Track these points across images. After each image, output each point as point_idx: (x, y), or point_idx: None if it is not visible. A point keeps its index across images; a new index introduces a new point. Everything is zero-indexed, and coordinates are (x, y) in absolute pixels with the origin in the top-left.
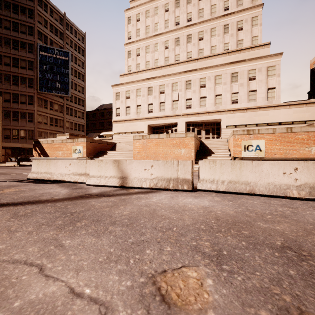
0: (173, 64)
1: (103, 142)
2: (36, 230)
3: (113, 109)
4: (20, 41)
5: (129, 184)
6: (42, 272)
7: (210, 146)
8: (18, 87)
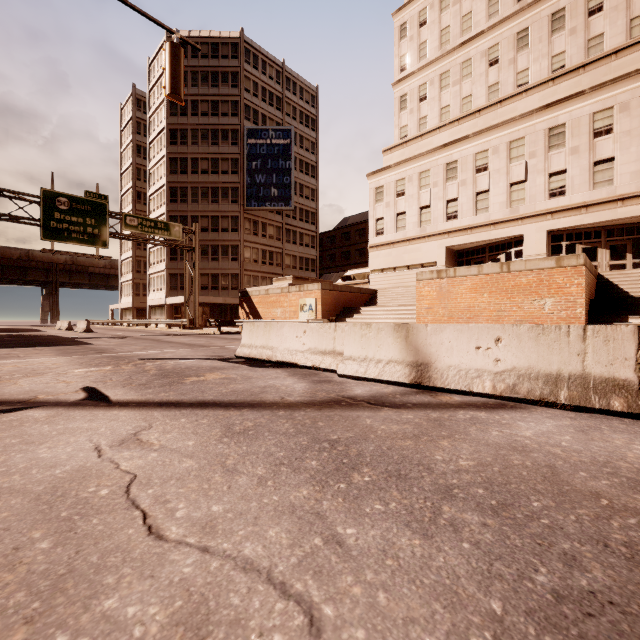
0: (510, 97)
1: (351, 290)
2: (271, 475)
3: (371, 221)
4: (221, 129)
5: (436, 381)
6: (316, 636)
7: (634, 290)
8: (218, 205)
